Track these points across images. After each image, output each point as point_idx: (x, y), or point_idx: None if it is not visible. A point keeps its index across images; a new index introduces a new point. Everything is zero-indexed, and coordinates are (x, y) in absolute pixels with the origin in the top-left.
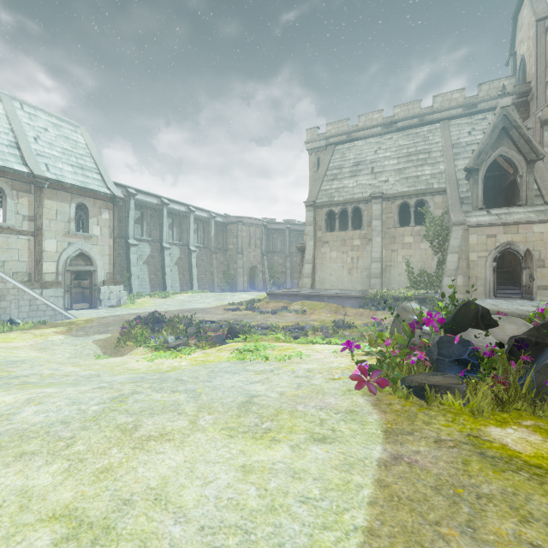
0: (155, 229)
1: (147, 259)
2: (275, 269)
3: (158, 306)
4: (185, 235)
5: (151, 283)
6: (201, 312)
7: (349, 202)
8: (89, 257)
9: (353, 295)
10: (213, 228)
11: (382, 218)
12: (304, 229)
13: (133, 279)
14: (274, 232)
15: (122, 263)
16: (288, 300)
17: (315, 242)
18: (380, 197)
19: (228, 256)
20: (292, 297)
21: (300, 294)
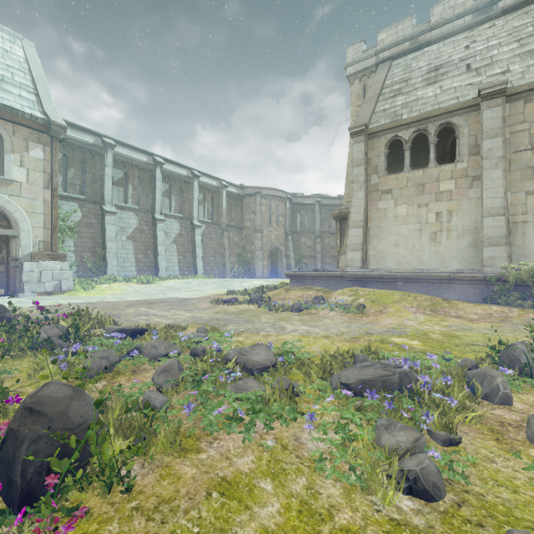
0: (145, 196)
1: (133, 233)
2: (302, 252)
3: (123, 294)
4: (187, 206)
5: (137, 265)
6: (173, 304)
7: (432, 116)
8: (3, 214)
9: (466, 276)
10: (225, 200)
11: (505, 133)
12: (338, 203)
13: (109, 258)
14: (301, 208)
15: (94, 236)
16: (323, 285)
17: (367, 193)
18: (501, 93)
19: (244, 236)
20: (331, 281)
21: (346, 274)
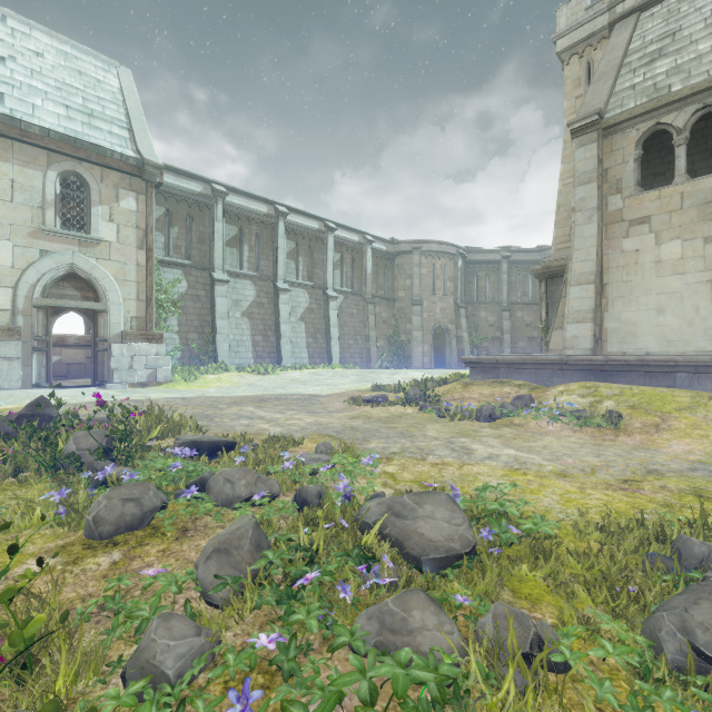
0: (264, 259)
1: (249, 308)
2: (480, 333)
3: (232, 387)
4: (319, 270)
5: (255, 350)
6: (294, 403)
7: None
8: (90, 283)
9: None
10: (369, 260)
11: None
12: (537, 258)
13: (219, 341)
14: (479, 268)
15: (202, 313)
16: (528, 378)
17: (601, 227)
18: None
19: (396, 310)
20: (542, 371)
21: (572, 359)
